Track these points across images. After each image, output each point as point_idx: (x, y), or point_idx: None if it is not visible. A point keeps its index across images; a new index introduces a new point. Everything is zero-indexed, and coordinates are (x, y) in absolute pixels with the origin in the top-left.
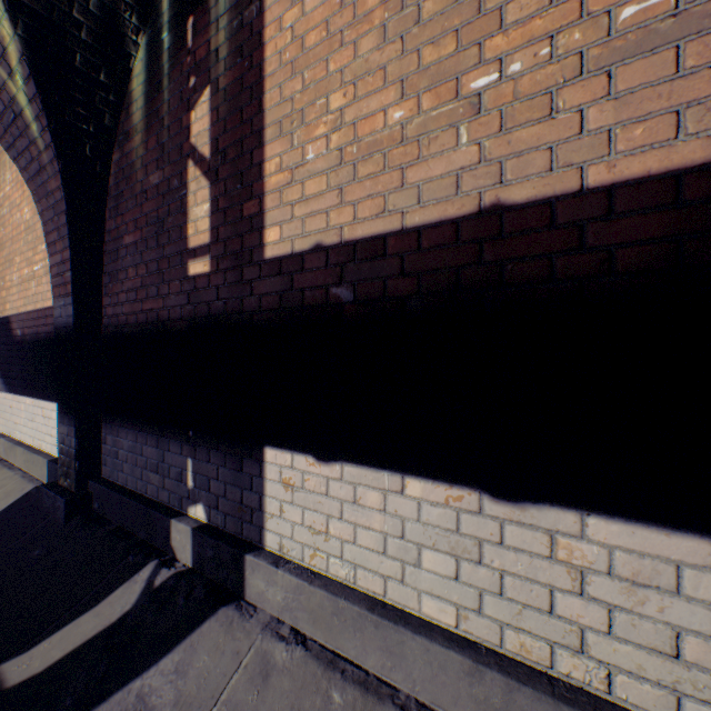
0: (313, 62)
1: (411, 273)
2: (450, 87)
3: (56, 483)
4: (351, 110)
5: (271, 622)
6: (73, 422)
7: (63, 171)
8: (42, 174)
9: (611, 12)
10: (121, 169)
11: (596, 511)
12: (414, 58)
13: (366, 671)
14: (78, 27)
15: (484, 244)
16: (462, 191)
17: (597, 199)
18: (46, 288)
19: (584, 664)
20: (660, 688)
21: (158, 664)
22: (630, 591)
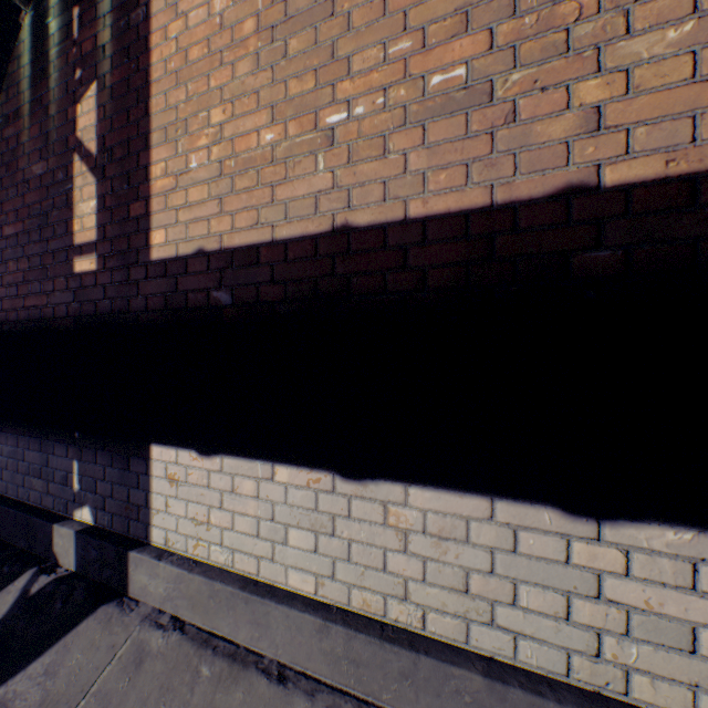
0: (197, 76)
1: (280, 281)
2: (311, 118)
3: None
4: (230, 126)
5: (152, 613)
6: None
7: None
8: None
9: (425, 78)
10: (0, 154)
11: (415, 482)
12: (283, 88)
13: (237, 645)
14: None
15: (337, 259)
16: (320, 211)
17: (416, 228)
18: None
19: (408, 609)
20: (456, 618)
21: (26, 670)
22: (438, 544)
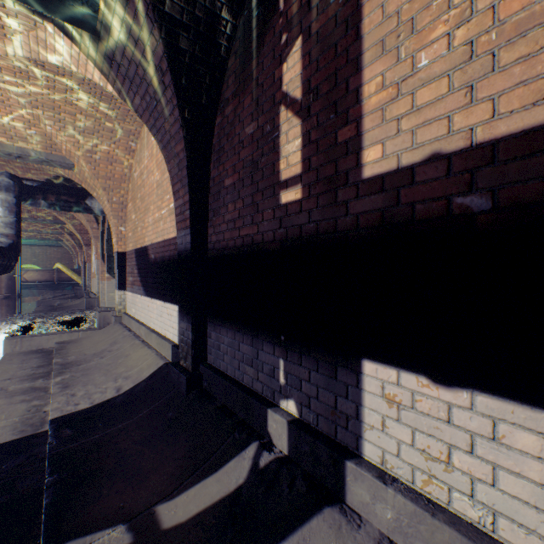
0: None
1: None
2: None
3: (178, 363)
4: None
5: (382, 540)
6: (190, 321)
7: (185, 136)
8: (171, 142)
9: None
10: (222, 129)
11: None
12: None
13: None
14: (197, 22)
15: None
16: None
17: None
18: (169, 225)
19: None
20: None
21: None
22: None
